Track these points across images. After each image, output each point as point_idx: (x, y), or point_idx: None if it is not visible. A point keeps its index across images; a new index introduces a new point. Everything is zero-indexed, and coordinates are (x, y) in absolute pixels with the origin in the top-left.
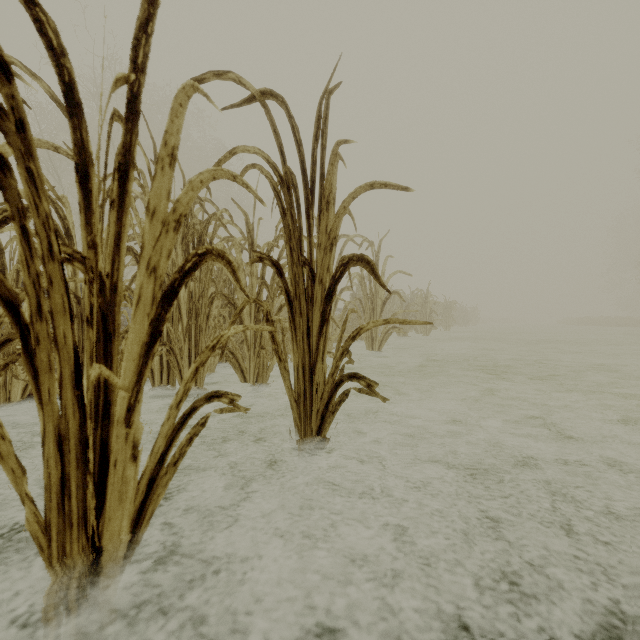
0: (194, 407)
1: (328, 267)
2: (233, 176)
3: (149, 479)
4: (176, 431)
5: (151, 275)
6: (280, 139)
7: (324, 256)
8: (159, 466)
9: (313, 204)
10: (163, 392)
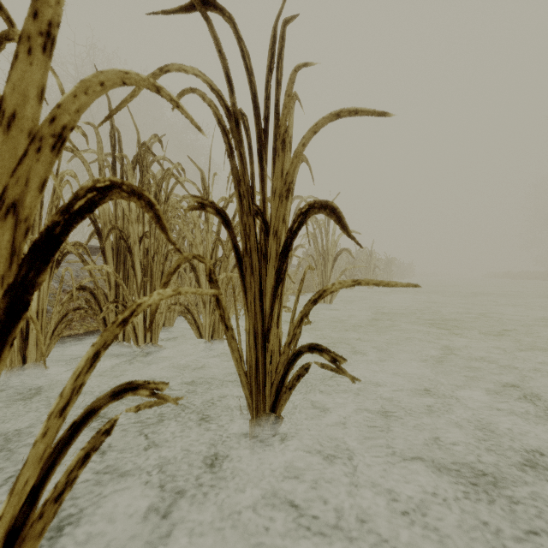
0: (91, 409)
1: (284, 217)
2: (156, 87)
3: (7, 533)
4: (59, 449)
5: (8, 216)
6: (226, 62)
7: (279, 204)
8: (27, 508)
9: (266, 145)
10: (119, 348)
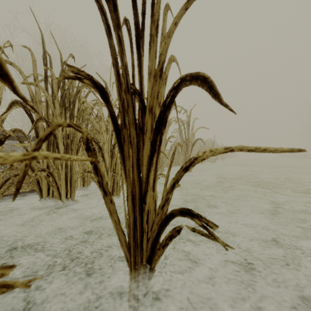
0: None
1: (158, 94)
2: None
3: None
4: None
5: None
6: None
7: (154, 83)
8: None
9: (143, 35)
10: (50, 201)
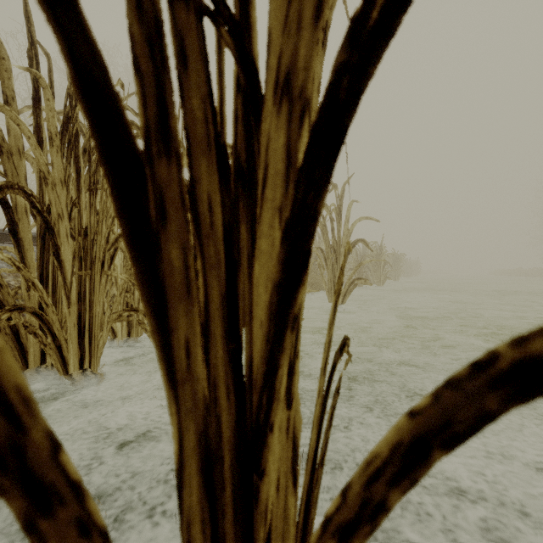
0: None
1: None
2: None
3: None
4: None
5: None
6: None
7: None
8: None
9: None
10: (47, 375)
